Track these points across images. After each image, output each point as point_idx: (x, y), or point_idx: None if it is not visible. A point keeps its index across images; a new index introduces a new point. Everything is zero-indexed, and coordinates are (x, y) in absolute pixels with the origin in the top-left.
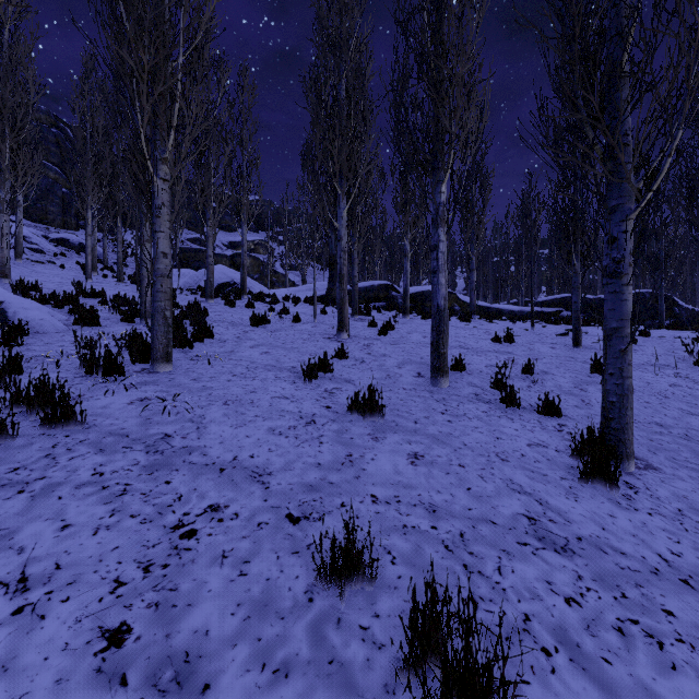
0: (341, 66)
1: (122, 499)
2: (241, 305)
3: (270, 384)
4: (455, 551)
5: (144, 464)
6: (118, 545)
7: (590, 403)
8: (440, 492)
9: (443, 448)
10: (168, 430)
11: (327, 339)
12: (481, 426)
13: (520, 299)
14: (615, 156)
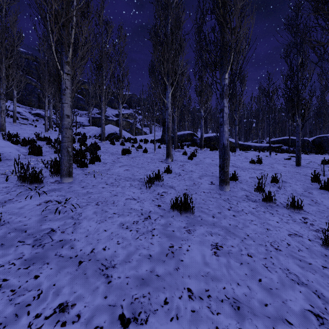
0: (168, 16)
1: None
2: (118, 144)
3: (126, 190)
4: None
5: (26, 258)
6: None
7: (317, 202)
8: (239, 284)
9: (234, 238)
10: (54, 226)
11: (160, 161)
12: (254, 219)
13: (258, 140)
14: None
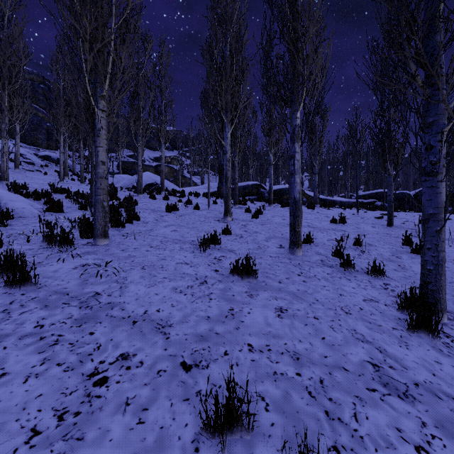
0: (226, 34)
1: (53, 349)
2: (160, 198)
3: (176, 253)
4: (317, 397)
5: (76, 318)
6: (42, 393)
7: (404, 267)
8: (301, 341)
9: (301, 303)
10: (99, 289)
11: (217, 221)
12: (327, 285)
13: (346, 194)
14: (432, 84)
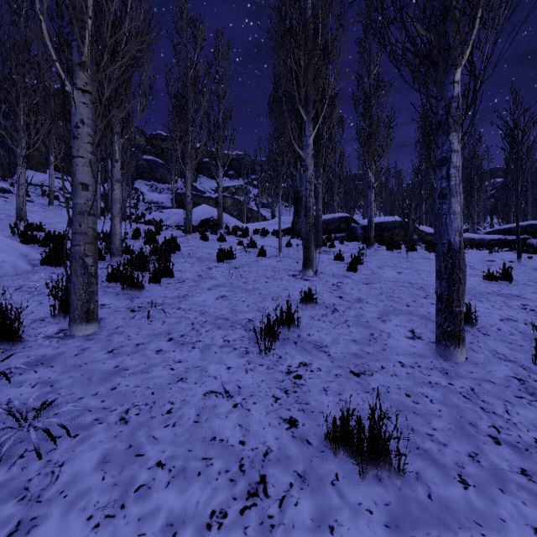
0: None
1: None
2: (215, 239)
3: (211, 359)
4: None
5: None
6: None
7: None
8: None
9: None
10: None
11: (291, 276)
12: None
13: (470, 227)
14: None
